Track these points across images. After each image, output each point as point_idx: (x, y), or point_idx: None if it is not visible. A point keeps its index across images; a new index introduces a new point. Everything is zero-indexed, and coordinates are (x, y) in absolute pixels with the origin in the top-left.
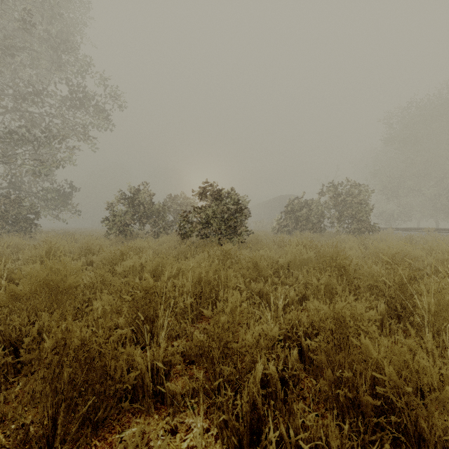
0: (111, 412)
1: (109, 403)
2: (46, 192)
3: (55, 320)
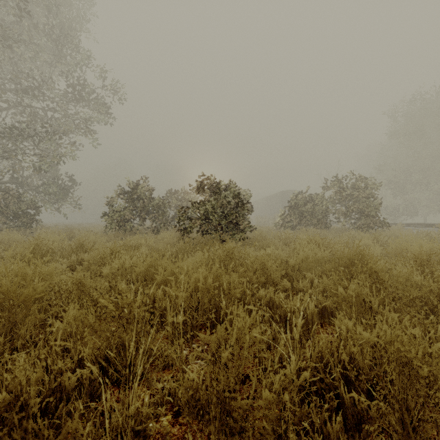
0: None
1: None
2: (48, 188)
3: None
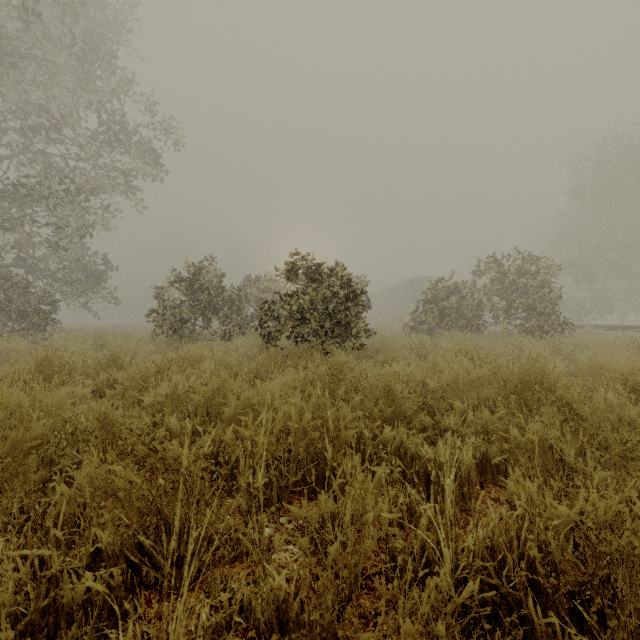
0: None
1: None
2: (70, 273)
3: None
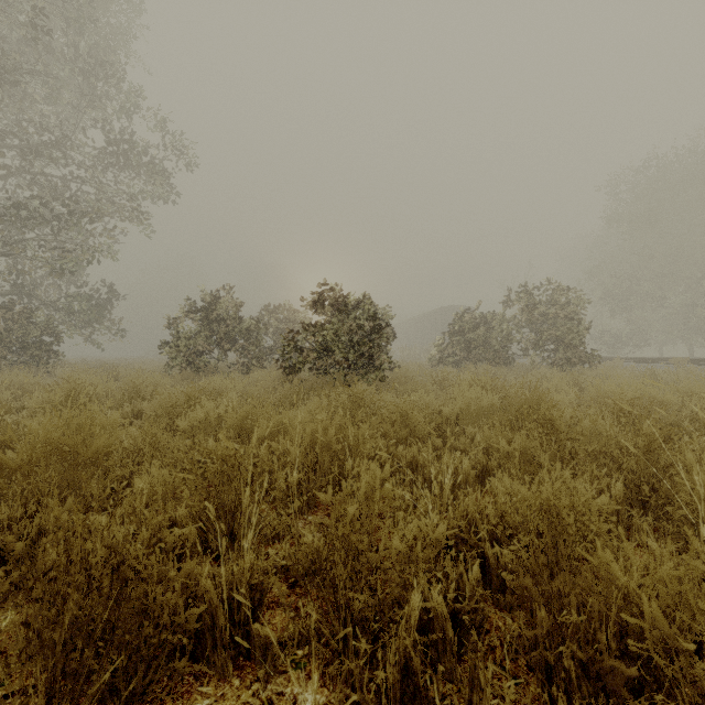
0: (157, 677)
1: (154, 658)
2: (72, 301)
3: (70, 511)
